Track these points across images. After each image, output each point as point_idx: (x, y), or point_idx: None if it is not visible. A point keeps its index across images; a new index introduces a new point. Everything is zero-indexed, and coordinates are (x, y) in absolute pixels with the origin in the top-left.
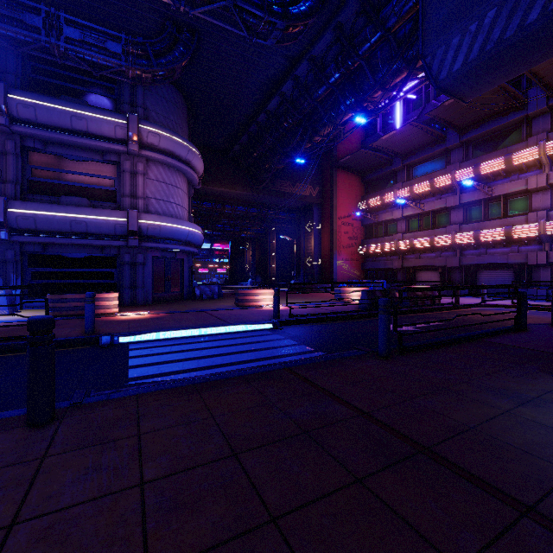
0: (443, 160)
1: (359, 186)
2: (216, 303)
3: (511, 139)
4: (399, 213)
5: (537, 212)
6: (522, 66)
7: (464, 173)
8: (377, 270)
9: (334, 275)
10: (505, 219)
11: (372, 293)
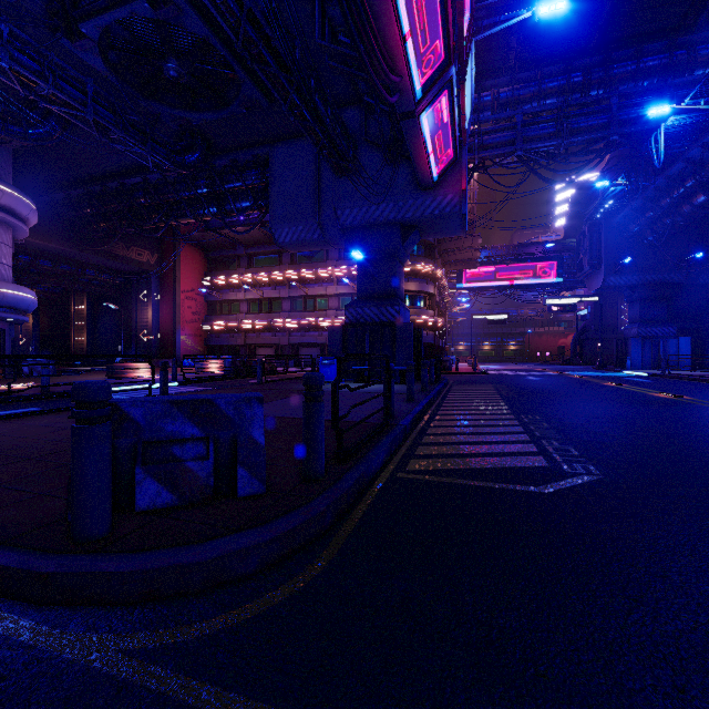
0: (278, 258)
1: (203, 261)
2: (75, 378)
3: (319, 257)
4: (243, 296)
5: (331, 310)
6: (314, 248)
7: (292, 274)
8: (221, 347)
9: (178, 350)
10: (315, 313)
11: (235, 363)
